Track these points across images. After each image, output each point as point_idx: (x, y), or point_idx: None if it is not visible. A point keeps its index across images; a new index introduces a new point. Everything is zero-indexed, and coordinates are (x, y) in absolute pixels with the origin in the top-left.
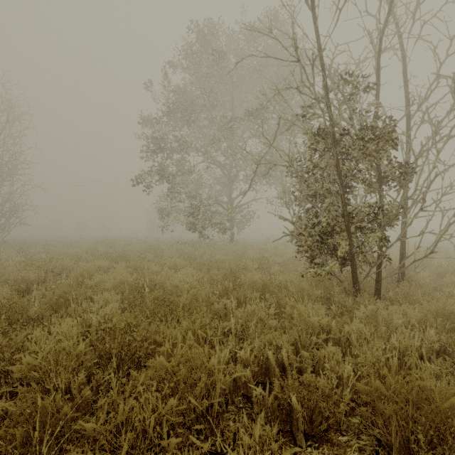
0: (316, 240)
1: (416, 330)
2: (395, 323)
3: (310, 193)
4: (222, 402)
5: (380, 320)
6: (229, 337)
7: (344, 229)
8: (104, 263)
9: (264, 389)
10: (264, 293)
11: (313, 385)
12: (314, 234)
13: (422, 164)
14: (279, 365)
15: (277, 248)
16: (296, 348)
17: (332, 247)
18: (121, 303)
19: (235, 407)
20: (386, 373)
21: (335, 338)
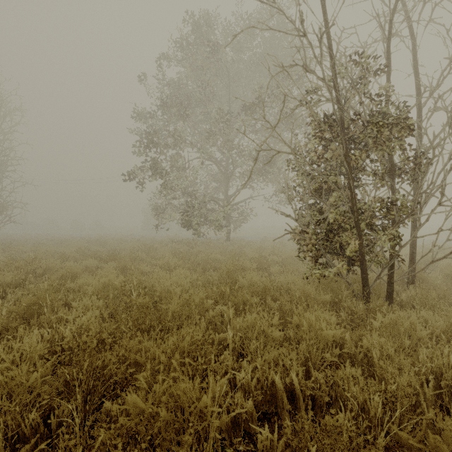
0: (321, 238)
1: (443, 343)
2: (419, 334)
3: (314, 187)
4: (218, 445)
5: (402, 331)
6: (226, 353)
7: (353, 227)
8: (92, 263)
9: (269, 423)
10: (264, 297)
11: (339, 431)
12: (317, 232)
13: (441, 154)
14: (286, 391)
15: (275, 247)
16: (306, 366)
17: (338, 246)
18: (106, 309)
19: (234, 451)
20: (425, 407)
21: (350, 352)
